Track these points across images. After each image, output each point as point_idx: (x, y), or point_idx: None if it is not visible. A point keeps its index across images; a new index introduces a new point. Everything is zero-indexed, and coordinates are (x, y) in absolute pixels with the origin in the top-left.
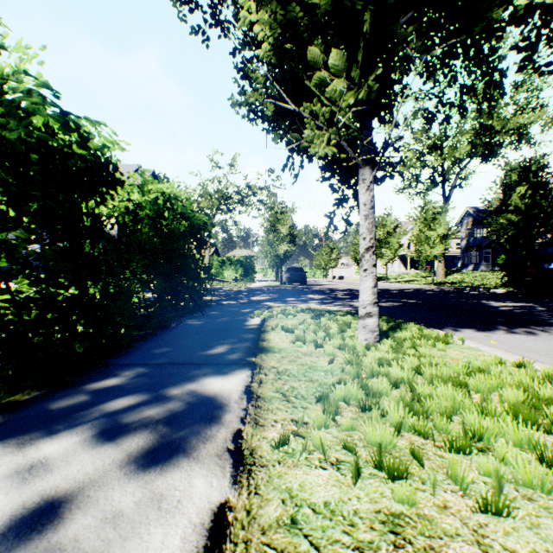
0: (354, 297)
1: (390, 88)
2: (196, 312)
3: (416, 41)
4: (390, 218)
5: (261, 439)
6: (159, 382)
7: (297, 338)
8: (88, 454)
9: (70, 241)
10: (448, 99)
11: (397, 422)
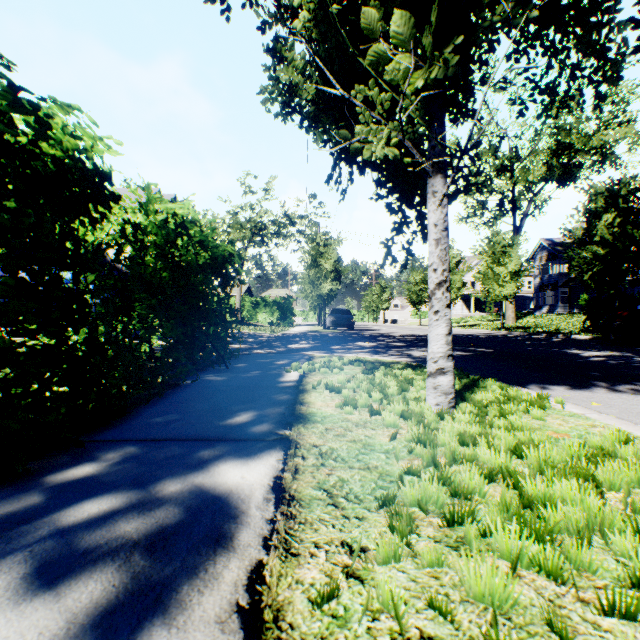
0: (412, 345)
1: (468, 72)
2: (219, 364)
3: (506, 5)
4: (451, 251)
5: (293, 585)
6: (152, 471)
7: (346, 401)
8: (2, 619)
9: (30, 271)
10: (547, 84)
11: (514, 557)
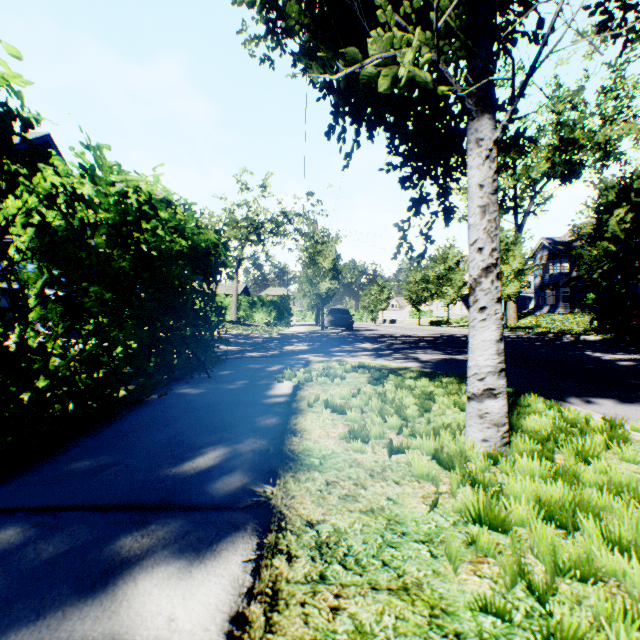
0: (416, 347)
1: None
2: (198, 372)
3: None
4: (452, 250)
5: None
6: (7, 597)
7: (354, 432)
8: None
9: None
10: None
11: None
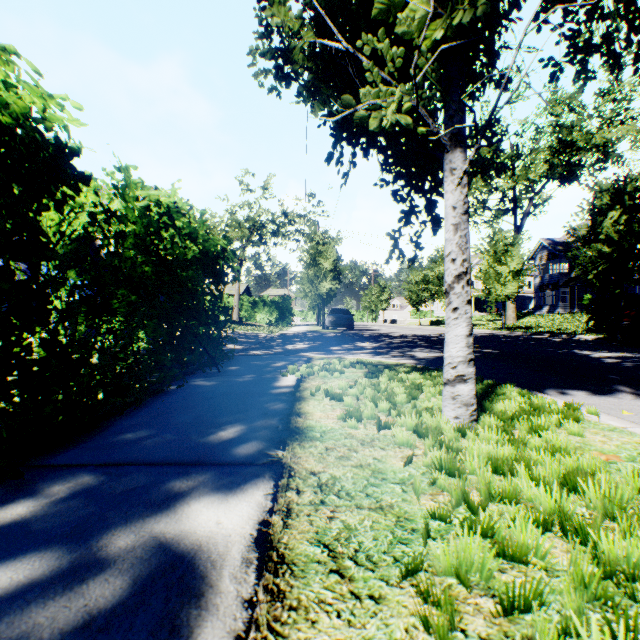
0: (414, 345)
1: (491, 31)
2: (209, 367)
3: None
4: None
5: None
6: (102, 512)
7: (349, 413)
8: None
9: None
10: (587, 40)
11: None
